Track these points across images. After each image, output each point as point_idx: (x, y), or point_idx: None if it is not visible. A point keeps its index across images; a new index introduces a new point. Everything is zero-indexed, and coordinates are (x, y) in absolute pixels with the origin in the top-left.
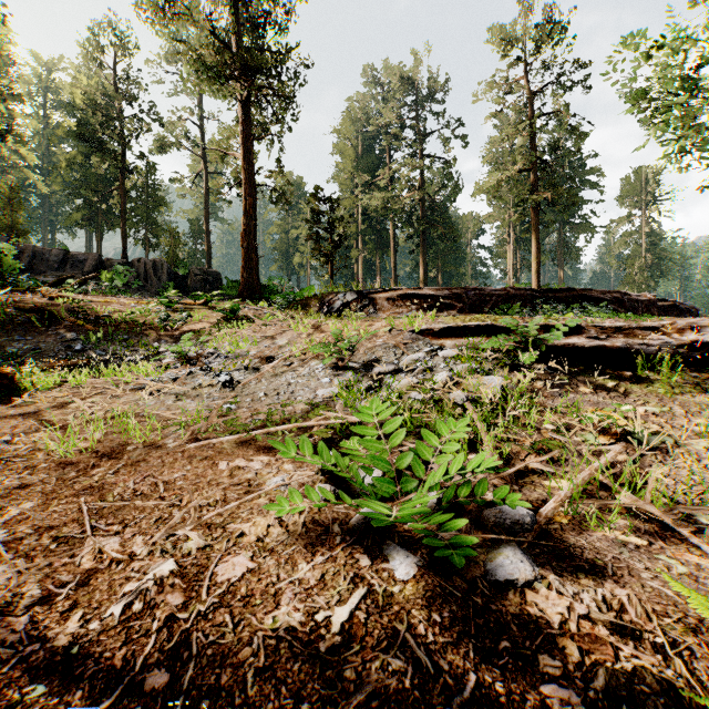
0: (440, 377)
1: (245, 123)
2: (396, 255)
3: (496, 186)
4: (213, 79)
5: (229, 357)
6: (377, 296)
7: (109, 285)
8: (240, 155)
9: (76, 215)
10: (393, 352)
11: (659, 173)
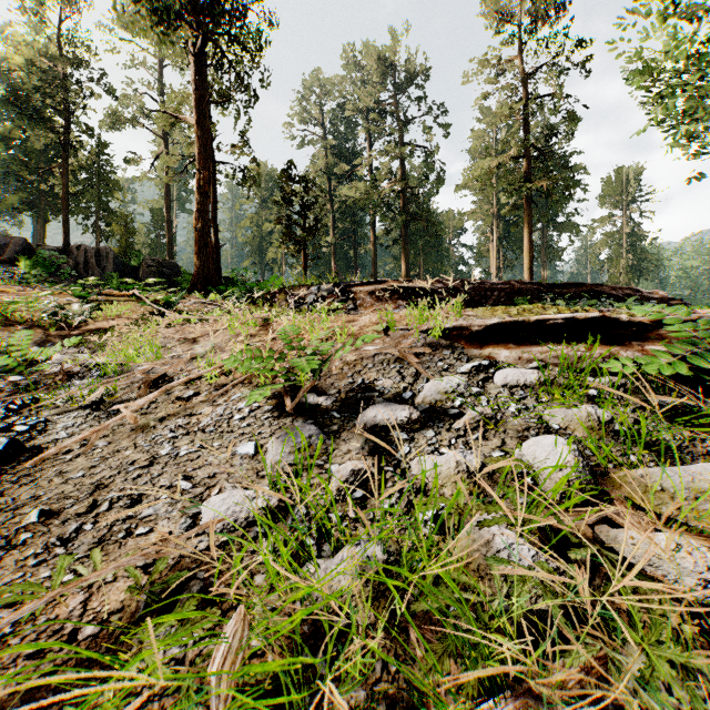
0: (552, 459)
1: (199, 81)
2: (376, 250)
3: (487, 173)
4: (154, 17)
5: (109, 374)
6: (357, 289)
7: (24, 272)
8: (194, 119)
9: (14, 198)
10: (398, 372)
11: (640, 173)
